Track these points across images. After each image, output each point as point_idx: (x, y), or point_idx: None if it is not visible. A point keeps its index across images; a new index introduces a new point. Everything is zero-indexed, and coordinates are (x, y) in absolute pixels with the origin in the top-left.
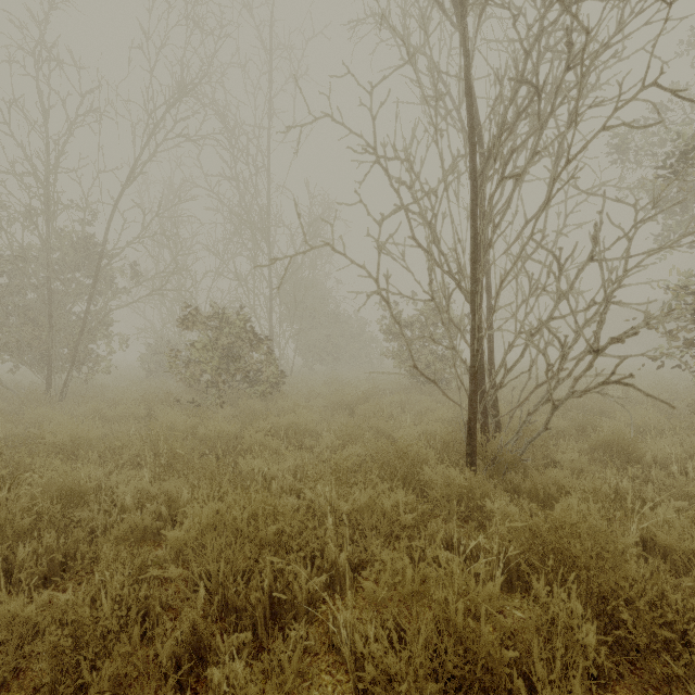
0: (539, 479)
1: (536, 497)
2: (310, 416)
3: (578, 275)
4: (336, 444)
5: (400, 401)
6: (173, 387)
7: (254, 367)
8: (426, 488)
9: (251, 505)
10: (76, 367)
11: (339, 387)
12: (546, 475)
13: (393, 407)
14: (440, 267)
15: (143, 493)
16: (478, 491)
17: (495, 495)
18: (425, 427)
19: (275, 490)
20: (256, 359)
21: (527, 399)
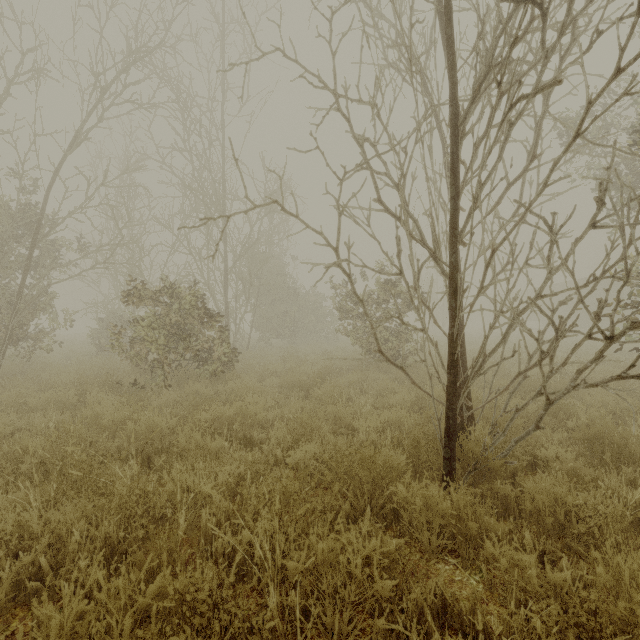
0: (540, 498)
1: (537, 520)
2: (260, 404)
3: (575, 245)
4: (288, 440)
5: (357, 379)
6: (120, 365)
7: (205, 345)
8: (397, 504)
9: (138, 603)
10: (13, 345)
11: (295, 363)
12: (542, 486)
13: (351, 387)
14: (411, 235)
15: (27, 528)
16: (471, 524)
17: (490, 524)
18: (388, 415)
19: (205, 519)
20: (207, 337)
21: (507, 388)
